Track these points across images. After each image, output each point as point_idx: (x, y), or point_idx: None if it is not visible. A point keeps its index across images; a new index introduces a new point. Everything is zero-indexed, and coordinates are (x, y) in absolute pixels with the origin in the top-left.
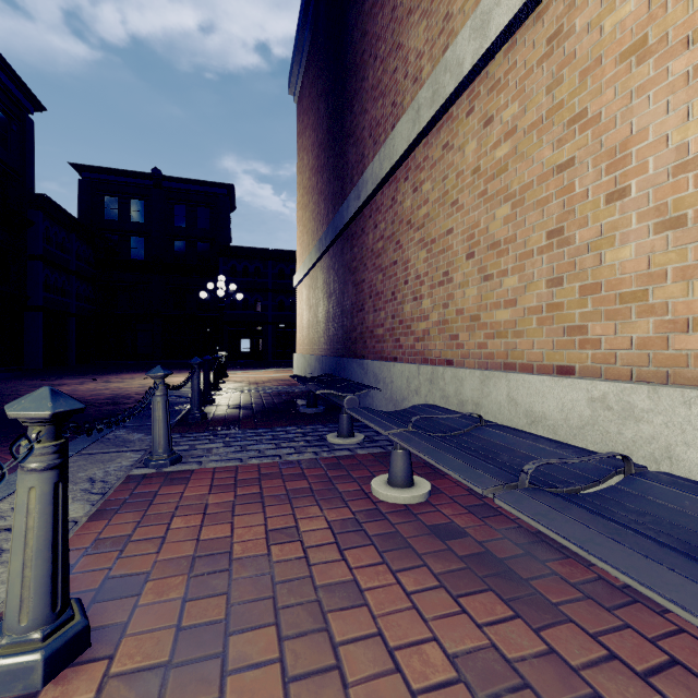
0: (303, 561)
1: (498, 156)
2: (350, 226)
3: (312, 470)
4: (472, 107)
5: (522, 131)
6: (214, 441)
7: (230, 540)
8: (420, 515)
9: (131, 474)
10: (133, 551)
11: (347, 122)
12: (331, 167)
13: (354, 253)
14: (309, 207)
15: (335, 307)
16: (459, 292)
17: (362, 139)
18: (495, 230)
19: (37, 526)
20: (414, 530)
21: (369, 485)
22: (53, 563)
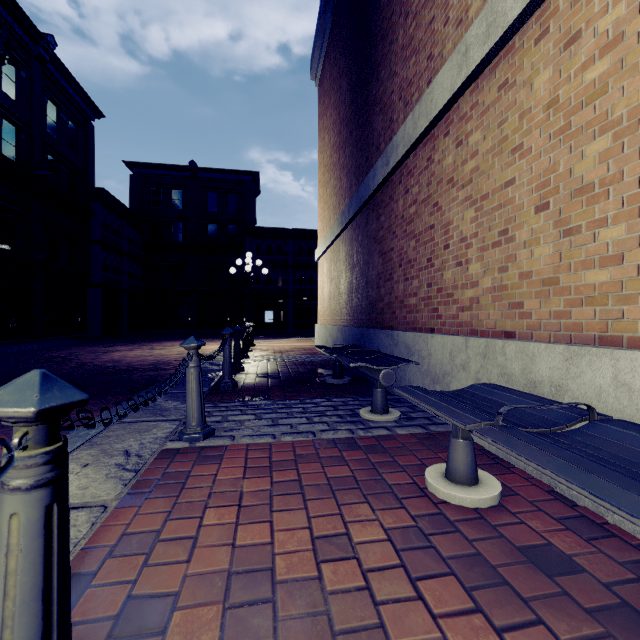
0: (364, 591)
1: (590, 78)
2: (376, 195)
3: (351, 452)
4: (545, 29)
5: (634, 36)
6: (245, 412)
7: (270, 547)
8: (498, 526)
9: (165, 448)
10: (161, 554)
11: (372, 91)
12: (354, 140)
13: (381, 222)
14: (330, 184)
15: (358, 277)
16: (524, 252)
17: (390, 103)
18: (584, 171)
19: (21, 568)
20: (499, 551)
21: (420, 477)
22: (45, 618)
